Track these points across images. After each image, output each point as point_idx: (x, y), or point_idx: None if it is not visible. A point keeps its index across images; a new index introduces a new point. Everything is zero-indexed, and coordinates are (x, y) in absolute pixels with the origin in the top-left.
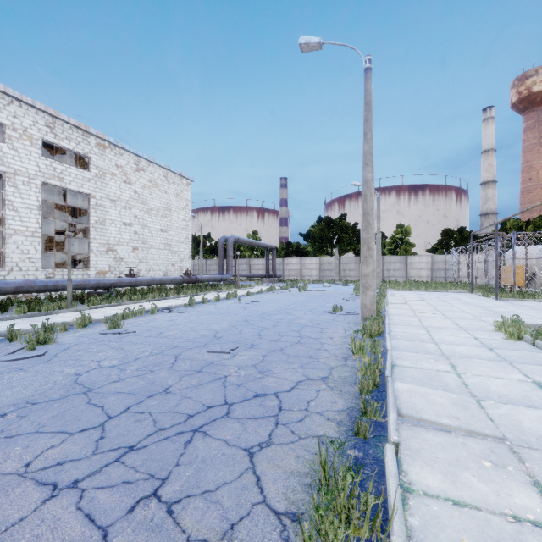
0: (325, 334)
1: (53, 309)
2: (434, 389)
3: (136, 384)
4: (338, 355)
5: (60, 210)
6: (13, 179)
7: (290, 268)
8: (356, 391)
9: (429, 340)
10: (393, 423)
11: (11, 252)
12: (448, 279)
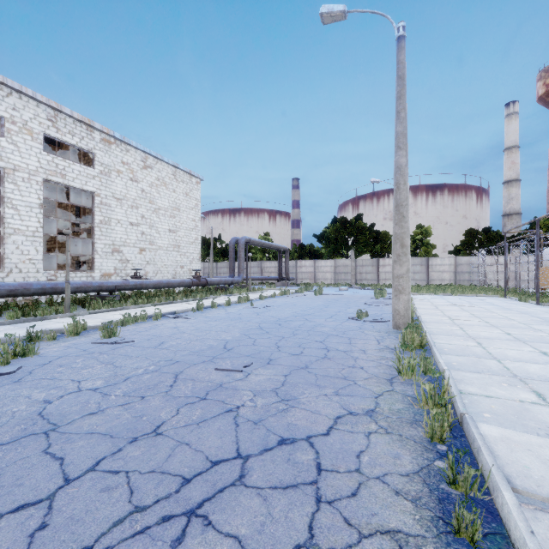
0: (355, 345)
1: (50, 314)
2: (538, 437)
3: (118, 419)
4: (379, 375)
5: (65, 210)
6: (13, 175)
7: (303, 271)
8: (423, 436)
9: (486, 354)
10: (518, 516)
11: (10, 253)
12: (473, 283)
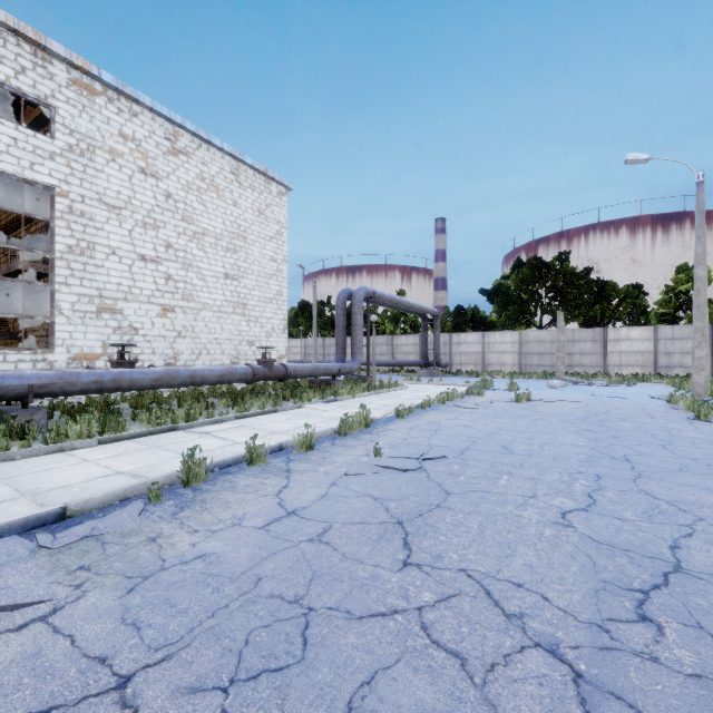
0: None
1: None
2: None
3: None
4: None
5: (34, 238)
6: None
7: (462, 351)
8: None
9: None
10: None
11: None
12: None
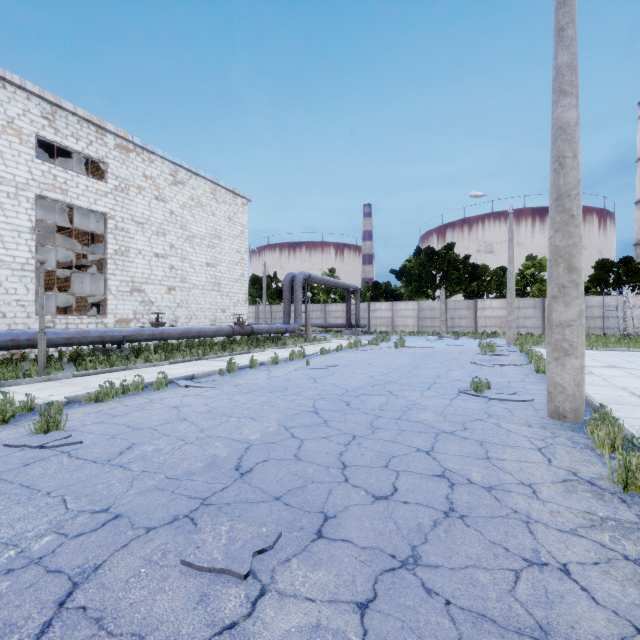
0: (503, 467)
1: (16, 377)
2: None
3: None
4: None
5: (76, 239)
6: None
7: (377, 316)
8: None
9: None
10: None
11: None
12: (608, 331)
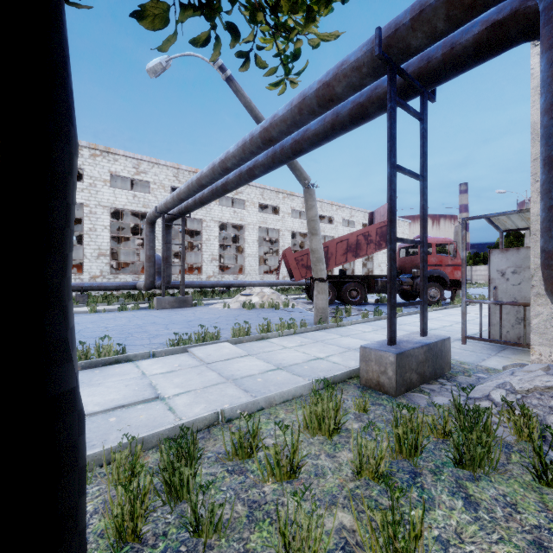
0: None
1: None
2: None
3: None
4: None
5: None
6: None
7: (477, 274)
8: None
9: None
10: None
11: (356, 269)
12: None
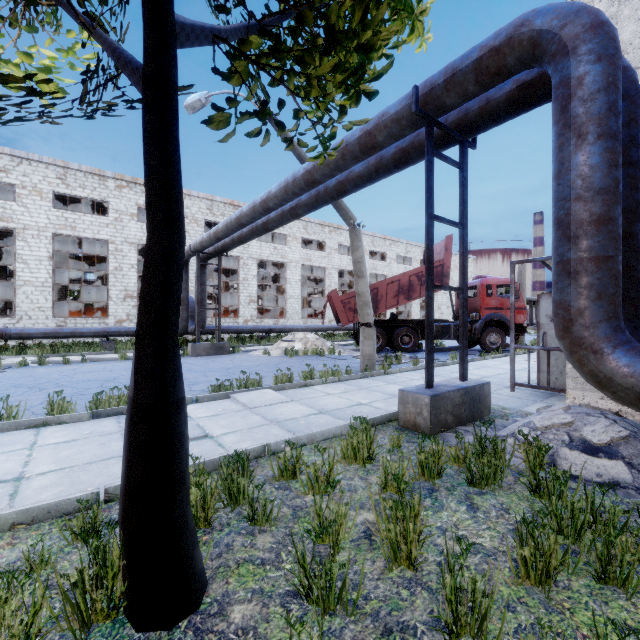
0: None
1: None
2: None
3: None
4: None
5: None
6: None
7: None
8: None
9: None
10: None
11: (412, 312)
12: None
